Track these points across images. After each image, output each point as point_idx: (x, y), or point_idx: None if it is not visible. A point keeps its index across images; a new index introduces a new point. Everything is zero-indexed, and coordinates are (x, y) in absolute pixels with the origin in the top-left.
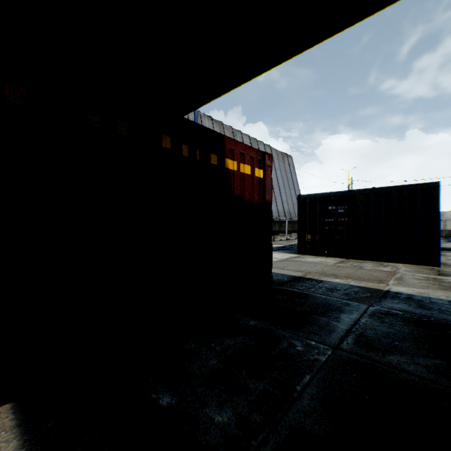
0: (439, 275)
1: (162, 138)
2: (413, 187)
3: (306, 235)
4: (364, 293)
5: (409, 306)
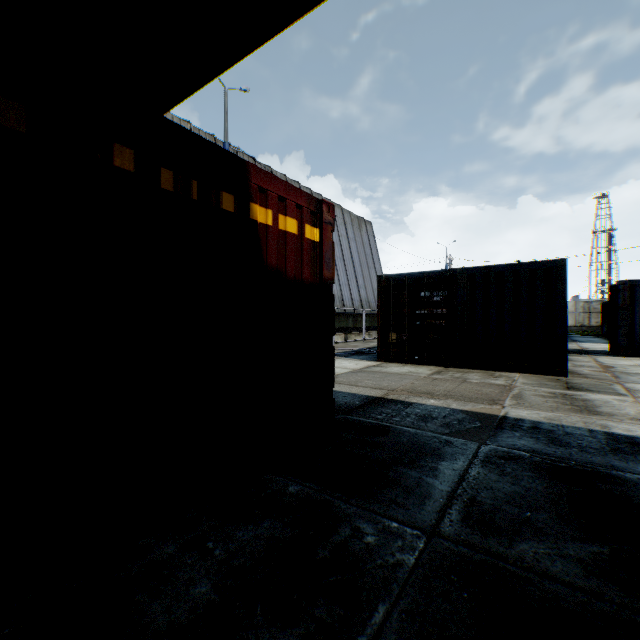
0: (569, 390)
1: (114, 149)
2: (533, 265)
3: (389, 333)
4: (472, 422)
5: (538, 442)
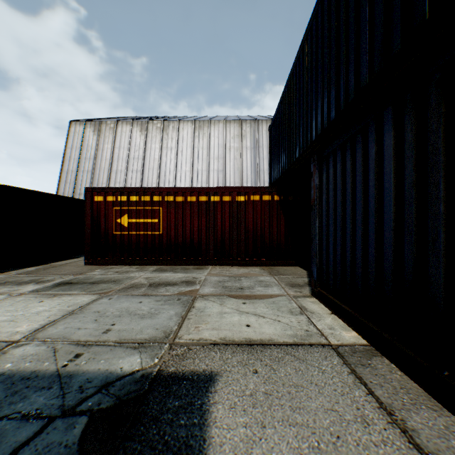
0: None
1: None
2: None
3: None
4: None
5: None
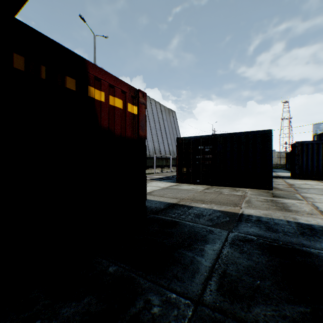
0: (274, 197)
1: None
2: (255, 132)
3: (182, 168)
4: (225, 217)
5: (261, 230)
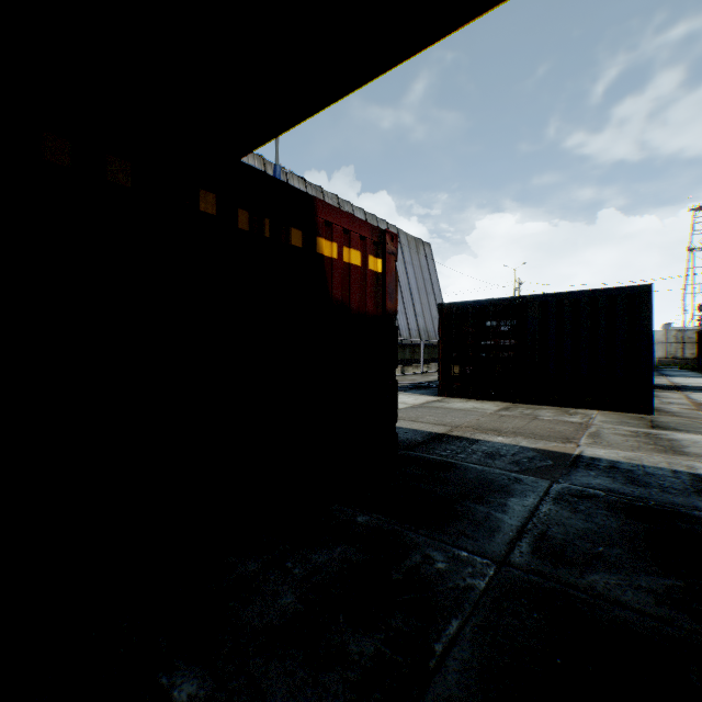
0: (653, 429)
1: (199, 195)
2: (613, 292)
3: (451, 366)
4: (544, 460)
5: (615, 482)
